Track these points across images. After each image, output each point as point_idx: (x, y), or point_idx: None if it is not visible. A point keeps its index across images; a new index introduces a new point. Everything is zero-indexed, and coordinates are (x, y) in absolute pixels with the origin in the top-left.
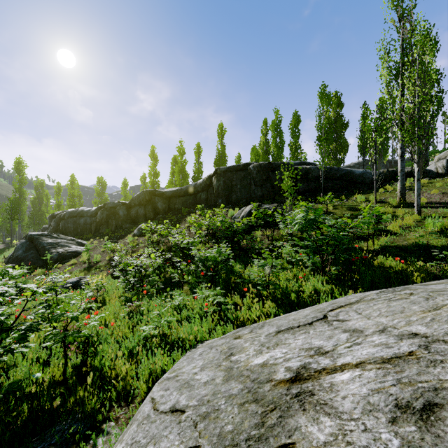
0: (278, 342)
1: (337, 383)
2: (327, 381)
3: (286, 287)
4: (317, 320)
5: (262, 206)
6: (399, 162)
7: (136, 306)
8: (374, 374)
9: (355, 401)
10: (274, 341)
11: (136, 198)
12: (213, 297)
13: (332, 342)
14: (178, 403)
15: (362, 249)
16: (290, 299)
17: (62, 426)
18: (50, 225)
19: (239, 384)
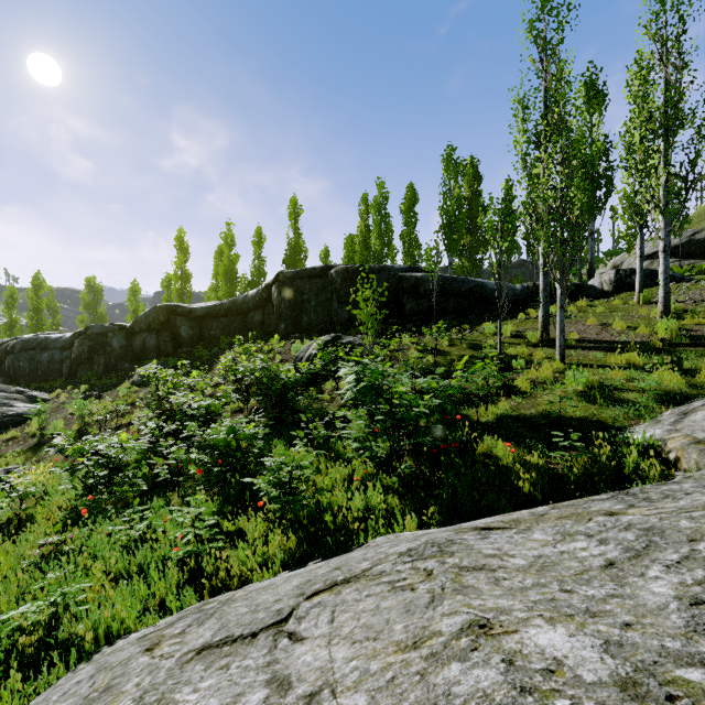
0: (167, 693)
1: None
2: None
3: (317, 505)
4: (271, 625)
5: (342, 338)
6: (541, 277)
7: (57, 544)
8: None
9: None
10: (164, 688)
11: (142, 319)
12: (187, 528)
13: None
14: None
15: (471, 420)
16: (324, 526)
17: None
18: None
19: None
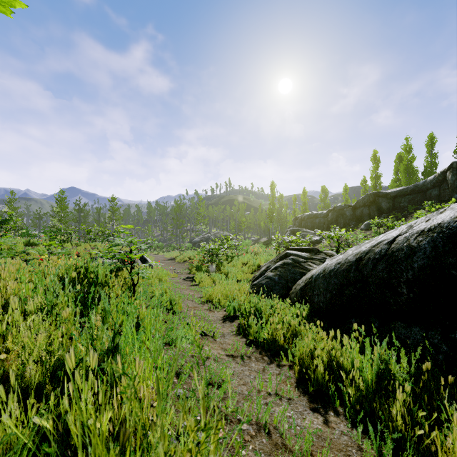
0: None
1: None
2: None
3: None
4: None
5: None
6: None
7: None
8: None
9: None
10: None
11: (360, 200)
12: None
13: None
14: None
15: None
16: None
17: None
18: (294, 224)
19: None
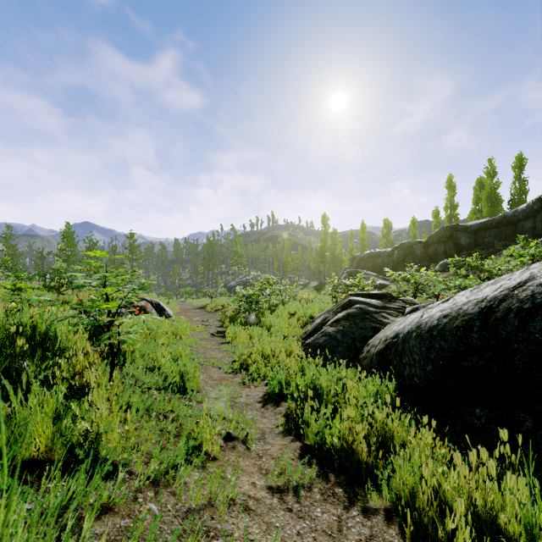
0: None
1: None
2: None
3: None
4: None
5: None
6: None
7: None
8: None
9: None
10: None
11: (434, 235)
12: None
13: None
14: None
15: None
16: None
17: None
18: (352, 265)
19: None
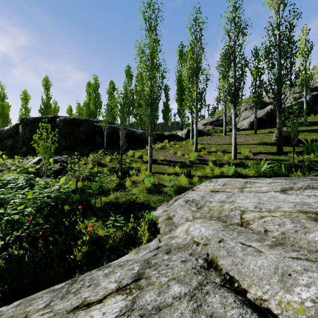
0: None
1: None
2: None
3: None
4: None
5: (52, 157)
6: None
7: None
8: None
9: None
10: None
11: None
12: None
13: None
14: None
15: (92, 207)
16: None
17: None
18: None
19: None
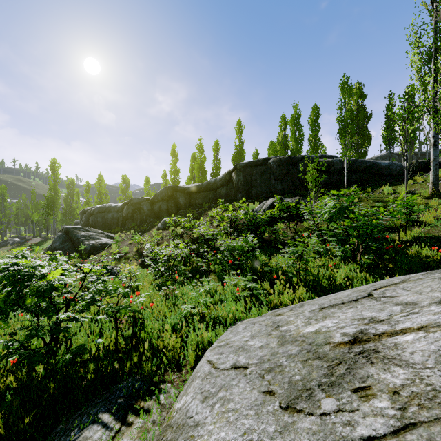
0: (325, 315)
1: (401, 342)
2: (390, 341)
3: (318, 274)
4: (362, 297)
5: (283, 199)
6: (431, 151)
7: (170, 290)
8: (440, 335)
9: (425, 355)
10: (320, 315)
11: (159, 194)
12: (245, 282)
13: (386, 313)
14: (238, 362)
15: (394, 240)
16: (322, 286)
17: (126, 383)
18: (81, 219)
19: (296, 347)
